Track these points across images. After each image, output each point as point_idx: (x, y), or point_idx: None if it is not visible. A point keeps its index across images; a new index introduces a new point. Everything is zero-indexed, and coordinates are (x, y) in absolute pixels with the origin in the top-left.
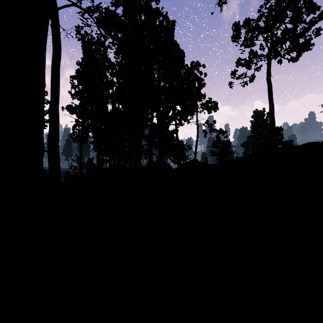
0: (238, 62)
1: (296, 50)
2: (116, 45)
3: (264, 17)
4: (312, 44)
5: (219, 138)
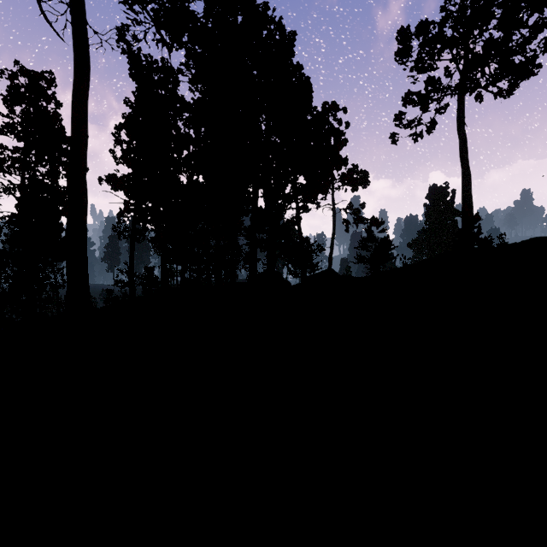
0: (408, 98)
1: (509, 76)
2: (193, 68)
3: (452, 19)
4: (537, 65)
5: (371, 232)
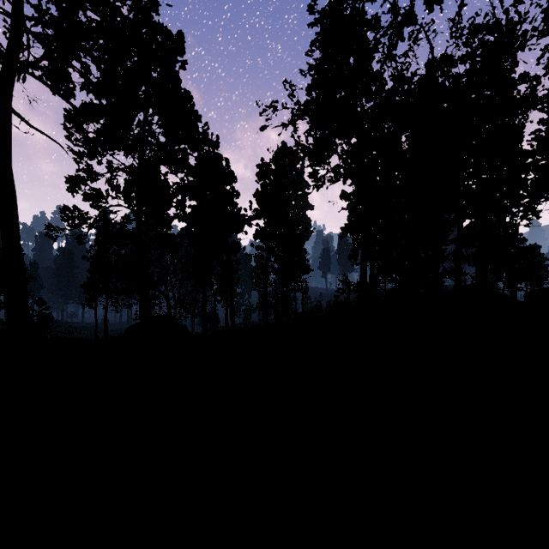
0: None
1: None
2: None
3: None
4: None
5: None
